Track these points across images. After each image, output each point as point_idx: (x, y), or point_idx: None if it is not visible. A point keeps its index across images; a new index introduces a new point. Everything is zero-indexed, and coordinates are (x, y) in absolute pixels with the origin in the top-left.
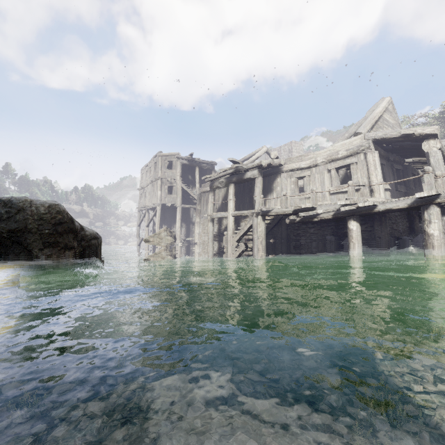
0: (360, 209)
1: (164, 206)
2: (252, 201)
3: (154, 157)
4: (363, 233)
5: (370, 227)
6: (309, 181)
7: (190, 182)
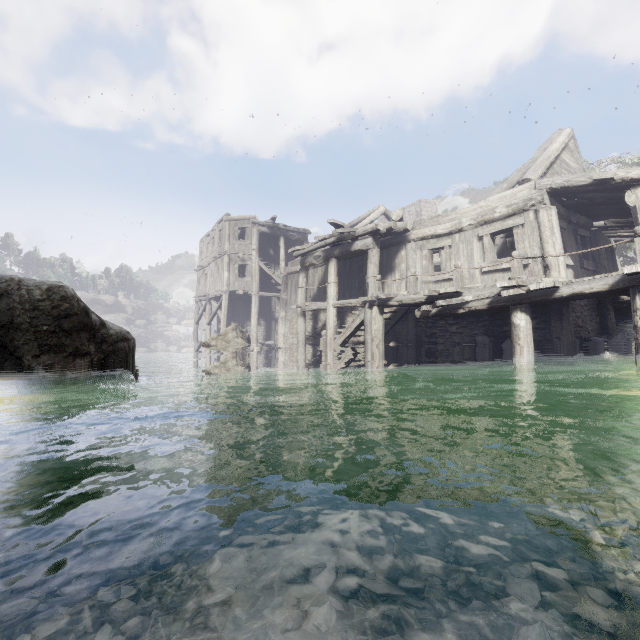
0: (532, 294)
1: (233, 294)
2: (364, 285)
3: (219, 222)
4: (533, 333)
5: (545, 323)
6: (450, 255)
7: (271, 259)
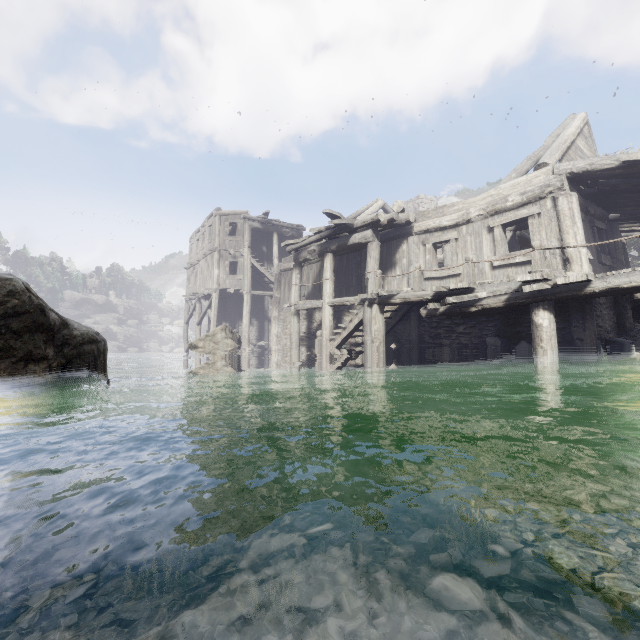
0: (557, 289)
1: (224, 292)
2: (362, 282)
3: (209, 217)
4: None
5: (564, 323)
6: (456, 248)
7: (264, 257)
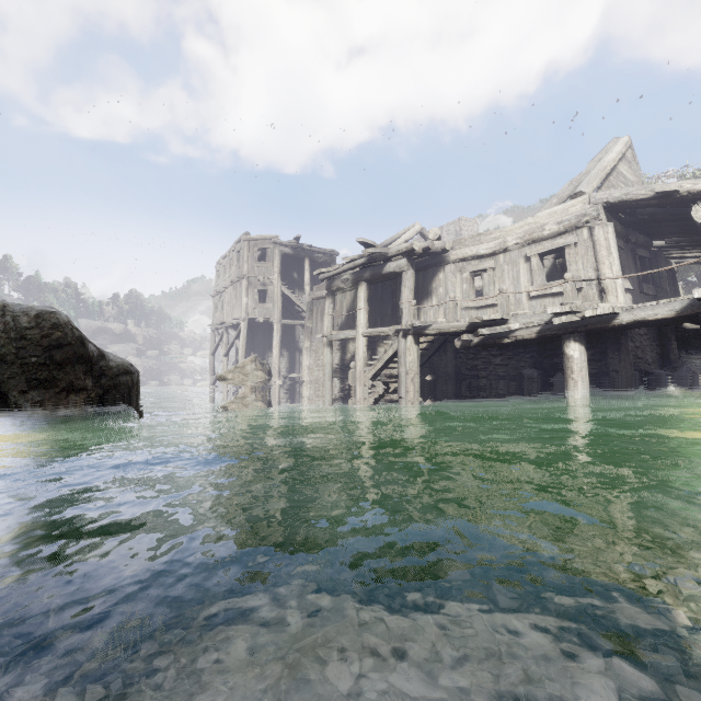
0: (587, 321)
1: (253, 322)
2: (397, 312)
3: (237, 242)
4: (587, 365)
5: (600, 354)
6: (494, 278)
7: (295, 283)
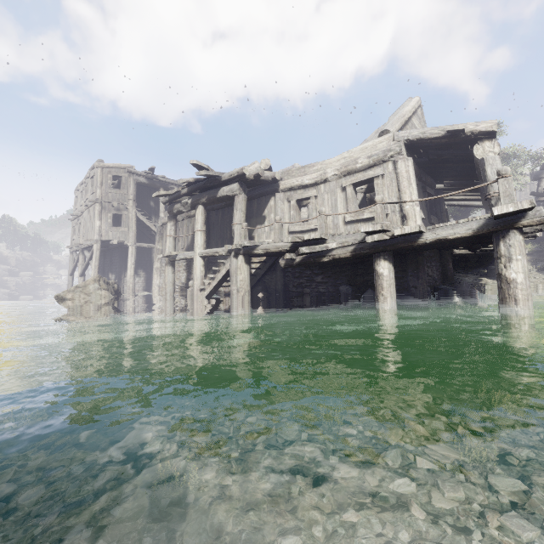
0: (395, 240)
1: (107, 244)
2: None
3: (91, 169)
4: None
5: (402, 272)
6: (316, 205)
7: (152, 211)
